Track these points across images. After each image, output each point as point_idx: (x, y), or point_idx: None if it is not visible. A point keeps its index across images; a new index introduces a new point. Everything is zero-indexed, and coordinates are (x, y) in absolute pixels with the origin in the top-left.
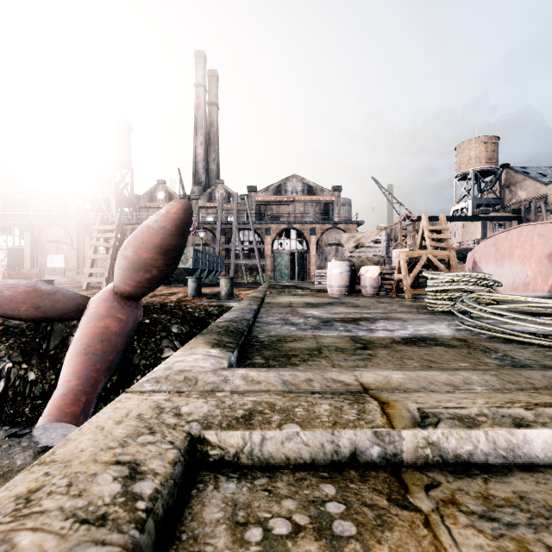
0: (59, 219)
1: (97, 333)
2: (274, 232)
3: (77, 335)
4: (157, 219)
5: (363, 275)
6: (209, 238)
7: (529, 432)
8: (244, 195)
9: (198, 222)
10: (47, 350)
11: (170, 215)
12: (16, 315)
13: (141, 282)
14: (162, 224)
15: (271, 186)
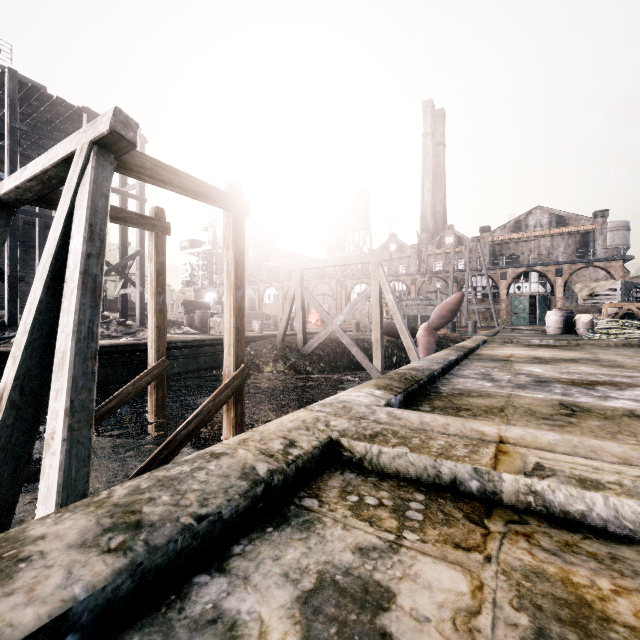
0: (325, 278)
1: (428, 341)
2: (510, 276)
3: (420, 342)
4: (450, 299)
5: (577, 320)
6: (441, 286)
7: (531, 340)
8: (475, 237)
9: (431, 273)
10: (404, 348)
11: (456, 298)
12: (393, 335)
13: (440, 323)
14: (452, 301)
15: (507, 224)
